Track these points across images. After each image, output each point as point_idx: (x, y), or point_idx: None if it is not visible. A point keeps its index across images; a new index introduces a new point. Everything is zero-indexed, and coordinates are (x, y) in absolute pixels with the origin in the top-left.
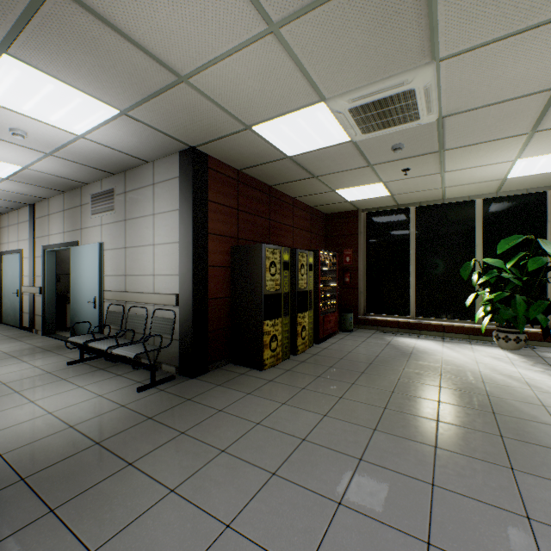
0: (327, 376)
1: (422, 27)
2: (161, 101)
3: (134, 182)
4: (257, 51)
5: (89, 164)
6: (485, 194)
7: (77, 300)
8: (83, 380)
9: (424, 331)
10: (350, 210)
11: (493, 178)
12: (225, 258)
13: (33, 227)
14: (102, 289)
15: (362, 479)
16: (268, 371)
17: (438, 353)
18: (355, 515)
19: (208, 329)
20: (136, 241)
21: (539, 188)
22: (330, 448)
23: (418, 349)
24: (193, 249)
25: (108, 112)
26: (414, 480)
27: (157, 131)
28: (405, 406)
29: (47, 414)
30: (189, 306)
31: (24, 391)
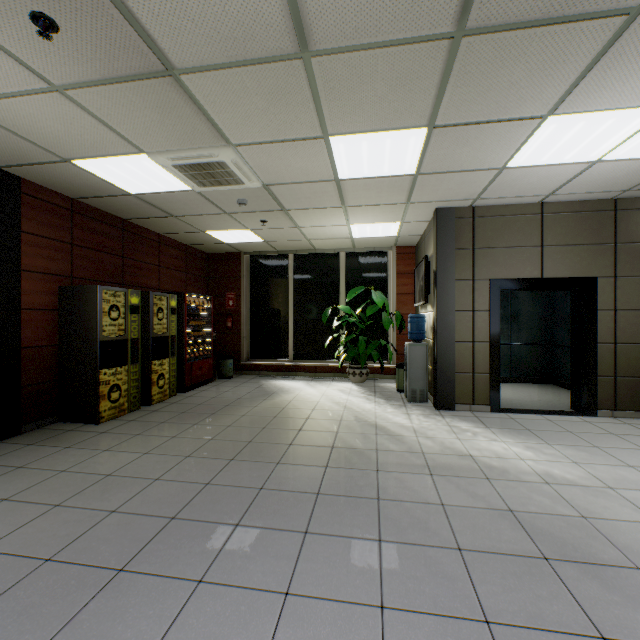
0: (173, 421)
1: (204, 121)
2: None
3: None
4: (47, 101)
5: None
6: (347, 248)
7: None
8: None
9: (300, 373)
10: (234, 252)
11: (343, 237)
12: (51, 300)
13: None
14: None
15: (148, 492)
16: (106, 424)
17: (298, 390)
18: (123, 515)
19: (23, 383)
20: None
21: (382, 248)
22: (133, 476)
23: (284, 388)
24: None
25: None
26: (194, 484)
27: None
28: (231, 435)
29: None
30: None
31: None
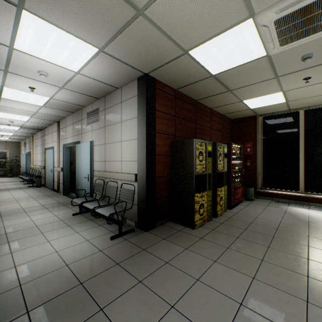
0: (244, 238)
1: None
2: (125, 36)
3: (110, 102)
4: None
5: (84, 93)
6: None
7: (79, 176)
8: (79, 227)
9: (313, 203)
10: (250, 115)
11: None
12: (166, 149)
13: (58, 134)
14: (92, 169)
15: None
16: (197, 229)
17: None
18: None
19: (156, 197)
20: (111, 139)
21: None
22: (269, 319)
23: (313, 218)
24: (146, 143)
25: (91, 51)
26: None
27: (123, 63)
28: None
29: (55, 252)
30: (144, 182)
31: (46, 232)
